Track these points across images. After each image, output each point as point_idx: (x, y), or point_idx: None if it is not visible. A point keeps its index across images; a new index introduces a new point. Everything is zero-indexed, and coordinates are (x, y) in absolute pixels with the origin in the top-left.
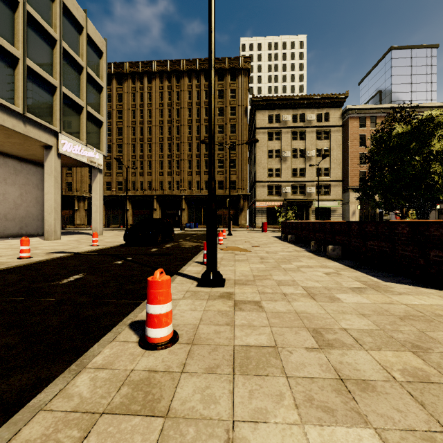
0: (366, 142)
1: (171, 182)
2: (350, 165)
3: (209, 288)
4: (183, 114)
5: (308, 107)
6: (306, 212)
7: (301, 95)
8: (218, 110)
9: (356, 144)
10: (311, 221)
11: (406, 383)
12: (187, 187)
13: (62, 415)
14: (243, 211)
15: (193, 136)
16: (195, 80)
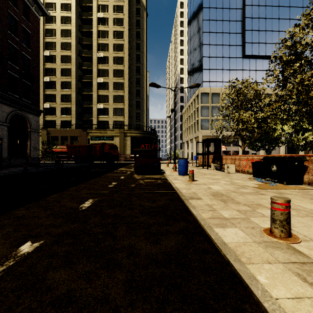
0: None
1: None
2: None
3: None
4: None
5: None
6: None
7: None
8: None
9: None
10: None
11: None
12: None
13: None
14: None
15: None
16: None
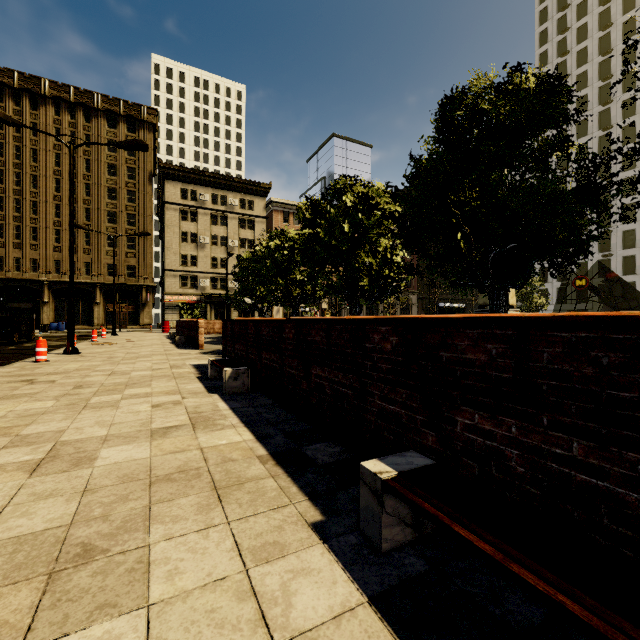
0: None
1: (21, 259)
2: None
3: (69, 355)
4: (46, 160)
5: (230, 190)
6: (229, 310)
7: (222, 175)
8: (108, 166)
9: None
10: (183, 320)
11: (124, 359)
12: (52, 270)
13: (16, 366)
14: (146, 306)
15: (64, 195)
16: (68, 115)
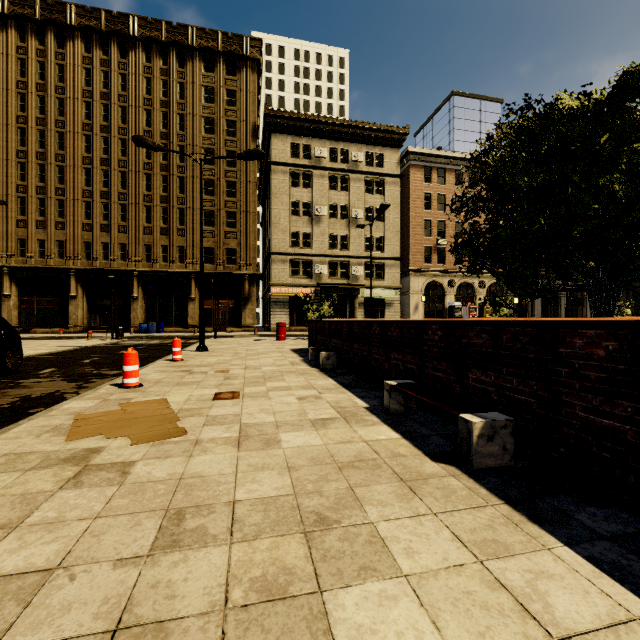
0: (432, 204)
1: (108, 245)
2: (412, 237)
3: None
4: (135, 119)
5: (353, 141)
6: (351, 306)
7: (343, 120)
8: (204, 122)
9: (420, 206)
10: (375, 320)
11: None
12: (142, 257)
13: None
14: (249, 302)
15: (155, 161)
16: (159, 60)
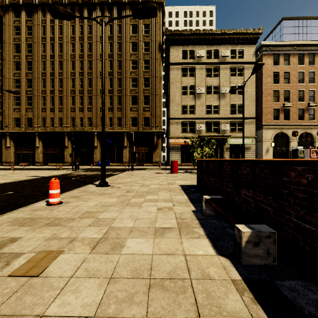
0: (280, 79)
1: (83, 118)
2: (264, 103)
3: None
4: (96, 48)
5: (222, 43)
6: (221, 150)
7: (215, 30)
8: (131, 45)
9: (270, 81)
10: None
11: None
12: (99, 124)
13: None
14: (157, 148)
15: (106, 71)
16: (108, 14)
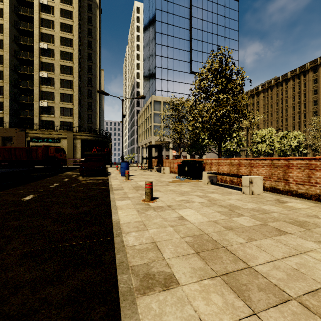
0: None
1: None
2: None
3: None
4: (289, 101)
5: None
6: None
7: None
8: (313, 91)
9: None
10: None
11: None
12: None
13: None
14: None
15: (295, 111)
16: (297, 80)
